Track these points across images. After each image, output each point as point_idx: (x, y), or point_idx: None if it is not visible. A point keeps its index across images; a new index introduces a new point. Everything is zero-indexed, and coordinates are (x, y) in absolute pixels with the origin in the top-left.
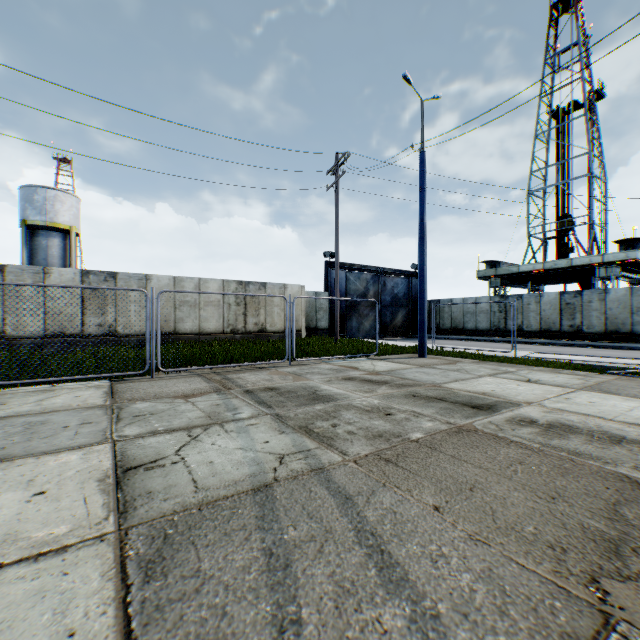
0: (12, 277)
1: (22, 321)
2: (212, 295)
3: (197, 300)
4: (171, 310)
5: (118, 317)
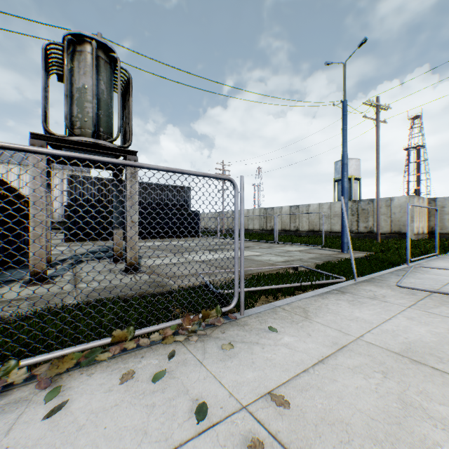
0: (275, 211)
1: (277, 225)
2: (337, 211)
3: (329, 214)
4: (318, 220)
5: (299, 223)
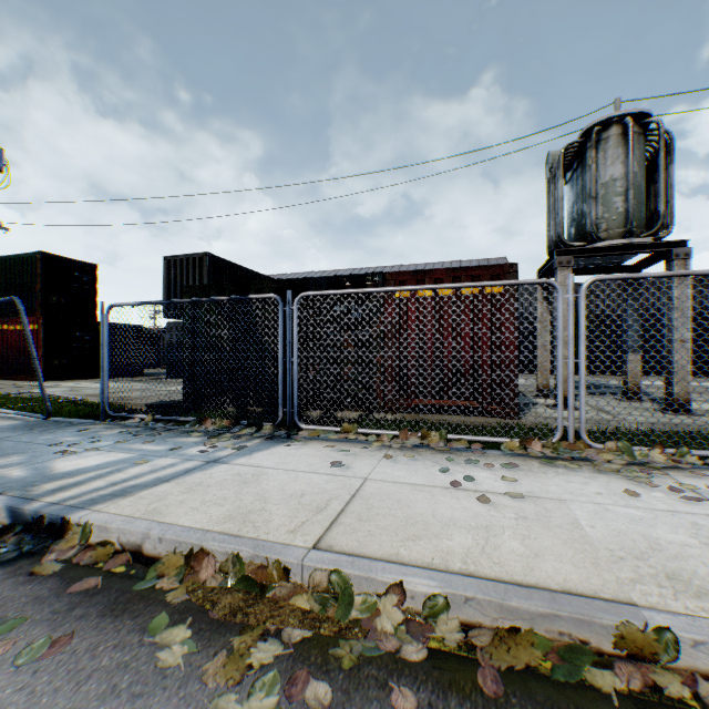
0: None
1: None
2: None
3: None
4: None
5: None
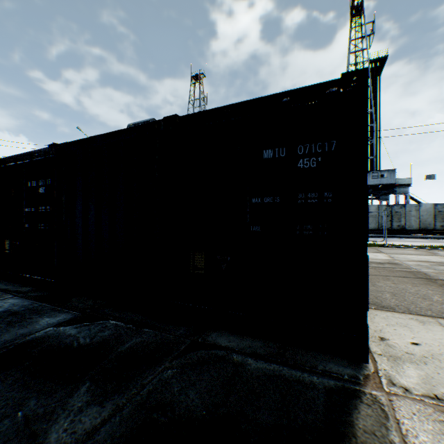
0: None
1: None
2: None
3: None
4: None
5: None
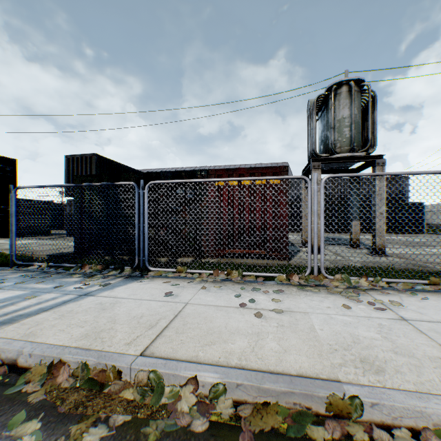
0: None
1: None
2: None
3: None
4: None
5: None
